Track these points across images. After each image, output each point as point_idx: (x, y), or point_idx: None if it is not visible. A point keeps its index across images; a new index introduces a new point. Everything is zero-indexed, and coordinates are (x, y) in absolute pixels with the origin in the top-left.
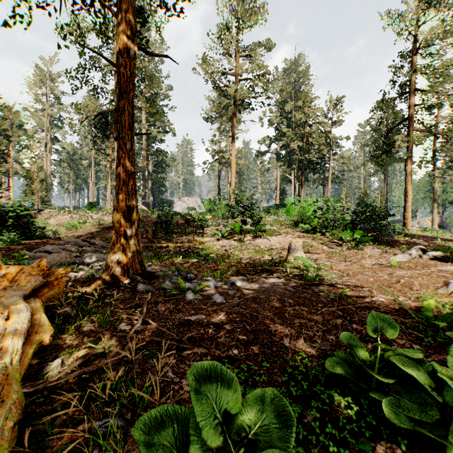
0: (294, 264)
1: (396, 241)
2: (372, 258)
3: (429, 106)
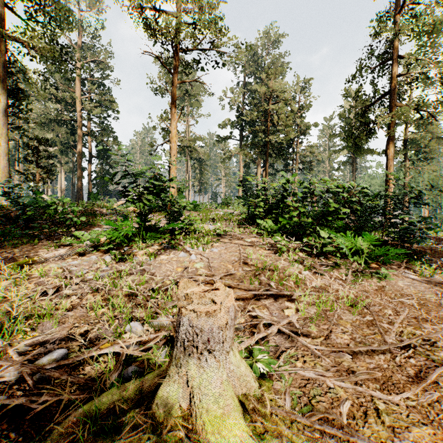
0: None
1: (417, 248)
2: (441, 317)
3: (413, 79)
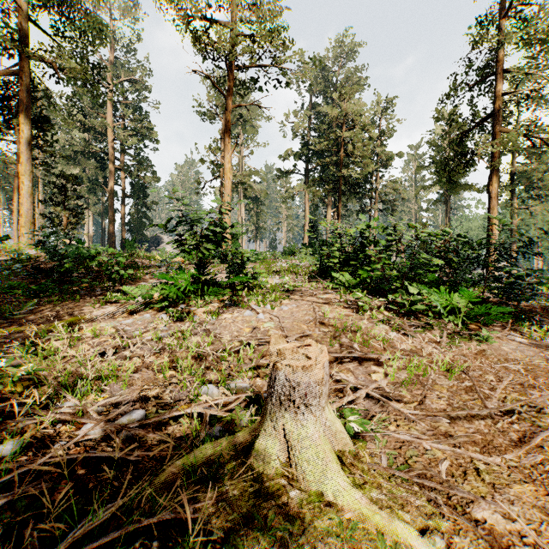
0: (279, 501)
1: (525, 307)
2: None
3: (523, 98)
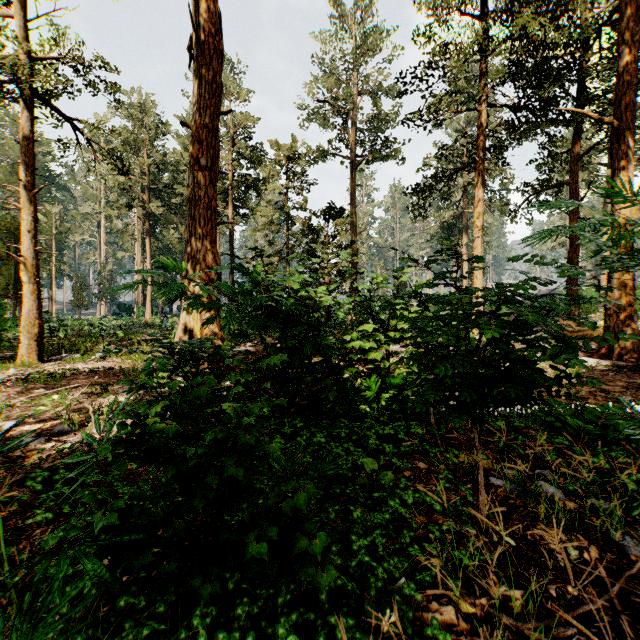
0: None
1: None
2: None
3: None
